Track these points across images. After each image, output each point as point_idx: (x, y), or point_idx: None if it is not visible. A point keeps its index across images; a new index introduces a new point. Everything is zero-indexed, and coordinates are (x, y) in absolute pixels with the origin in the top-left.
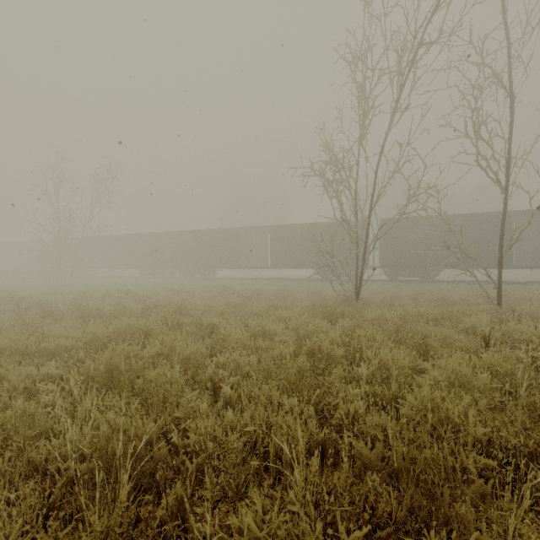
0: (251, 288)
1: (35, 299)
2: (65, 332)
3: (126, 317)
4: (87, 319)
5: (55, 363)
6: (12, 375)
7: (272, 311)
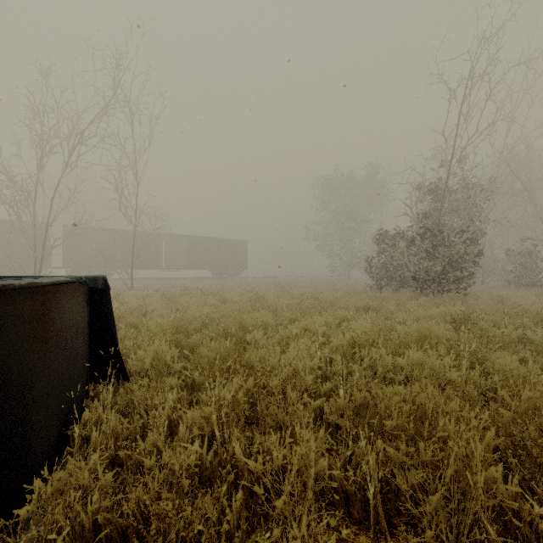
0: None
1: None
2: None
3: None
4: None
5: None
6: None
7: None
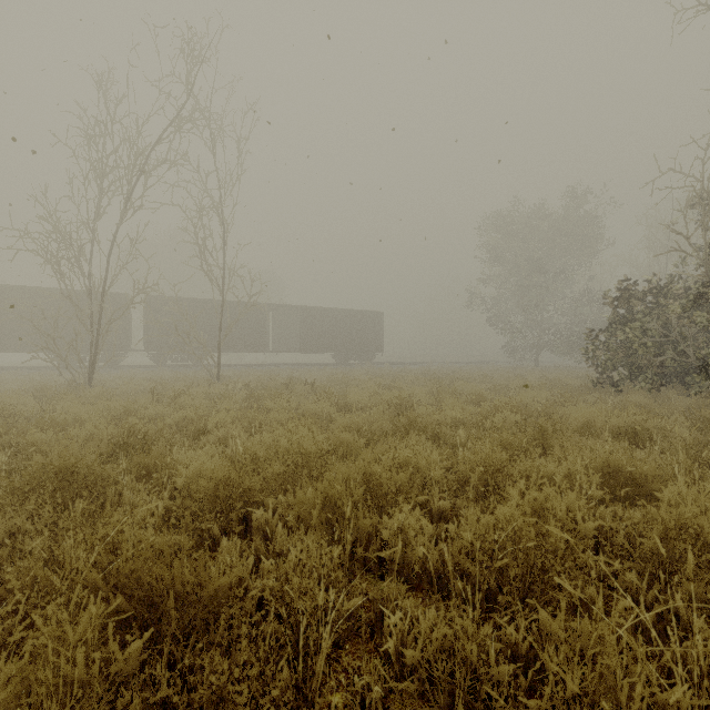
0: None
1: None
2: None
3: None
4: None
5: None
6: None
7: None
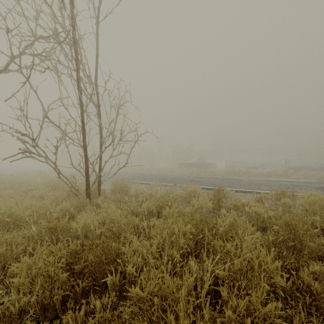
0: None
1: None
2: None
3: None
4: None
5: None
6: None
7: None
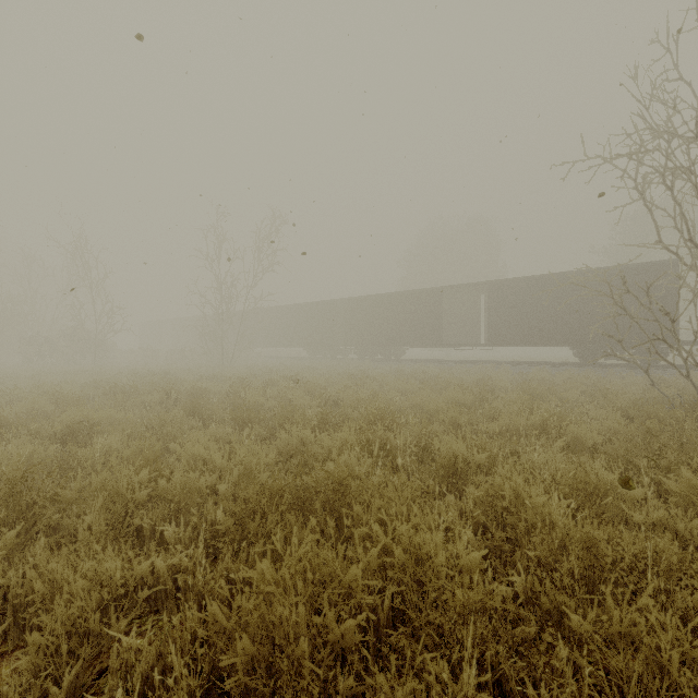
0: (469, 377)
1: (189, 385)
2: (204, 454)
3: (296, 429)
4: (242, 423)
5: (175, 528)
6: (71, 585)
7: (555, 428)
